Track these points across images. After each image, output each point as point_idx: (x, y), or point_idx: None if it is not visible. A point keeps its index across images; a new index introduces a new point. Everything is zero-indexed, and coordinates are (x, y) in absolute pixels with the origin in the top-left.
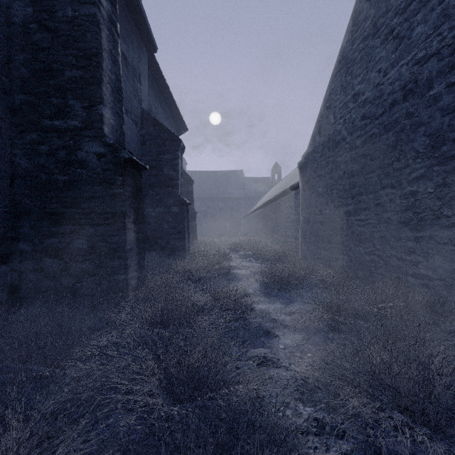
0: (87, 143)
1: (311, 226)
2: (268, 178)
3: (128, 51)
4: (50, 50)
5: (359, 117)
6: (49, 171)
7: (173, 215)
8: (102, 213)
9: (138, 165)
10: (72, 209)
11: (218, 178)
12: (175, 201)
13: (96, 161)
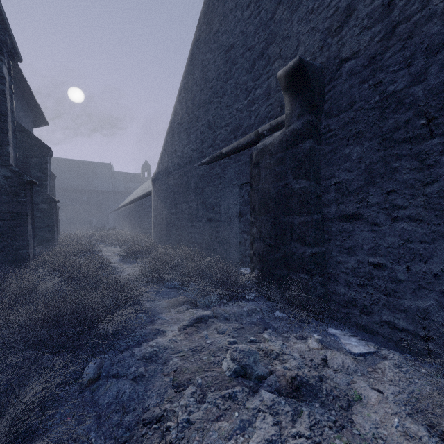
0: None
1: (158, 221)
2: (138, 174)
3: None
4: None
5: (177, 163)
6: None
7: (42, 211)
8: (9, 213)
9: (33, 182)
10: None
11: (82, 169)
12: (44, 199)
13: (4, 180)
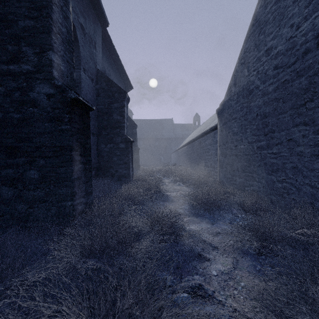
0: (38, 85)
1: (227, 158)
2: (191, 124)
3: (85, 23)
4: (6, 3)
5: (271, 68)
6: (5, 110)
7: (121, 150)
8: (51, 147)
9: (85, 105)
10: (25, 143)
11: (155, 124)
12: (122, 139)
13: (46, 100)
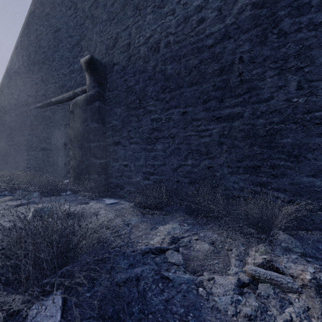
0: None
1: None
2: None
3: None
4: None
5: (13, 104)
6: None
7: None
8: None
9: None
10: None
11: None
12: None
13: None
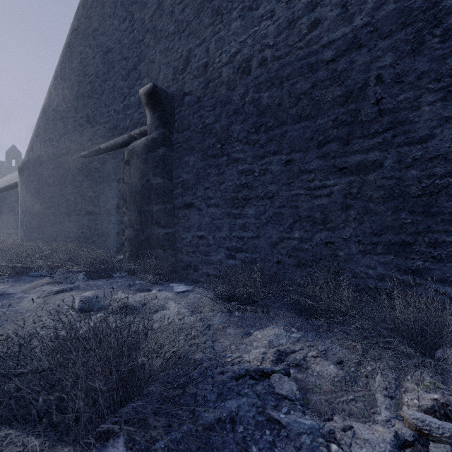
0: None
1: (27, 217)
2: (1, 161)
3: None
4: None
5: (52, 153)
6: None
7: None
8: None
9: None
10: None
11: None
12: None
13: None
